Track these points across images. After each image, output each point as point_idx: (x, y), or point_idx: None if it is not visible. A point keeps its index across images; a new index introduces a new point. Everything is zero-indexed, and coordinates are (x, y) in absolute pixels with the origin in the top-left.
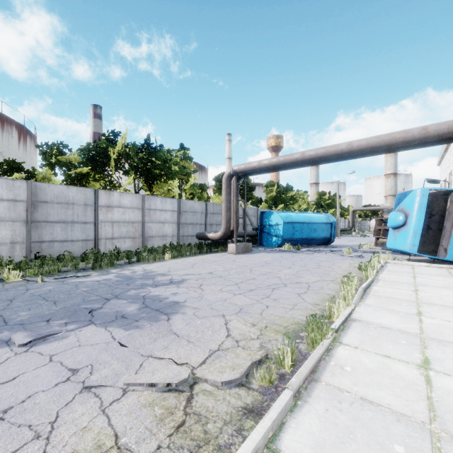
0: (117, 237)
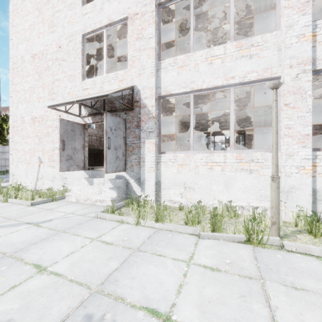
0: (7, 165)
